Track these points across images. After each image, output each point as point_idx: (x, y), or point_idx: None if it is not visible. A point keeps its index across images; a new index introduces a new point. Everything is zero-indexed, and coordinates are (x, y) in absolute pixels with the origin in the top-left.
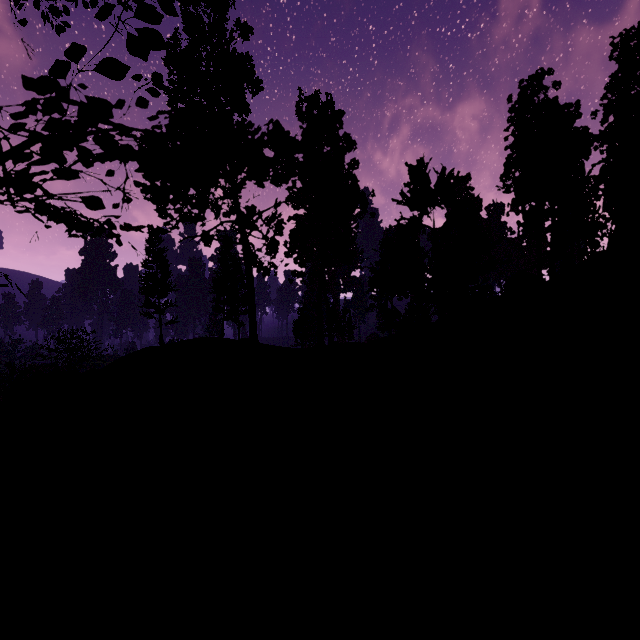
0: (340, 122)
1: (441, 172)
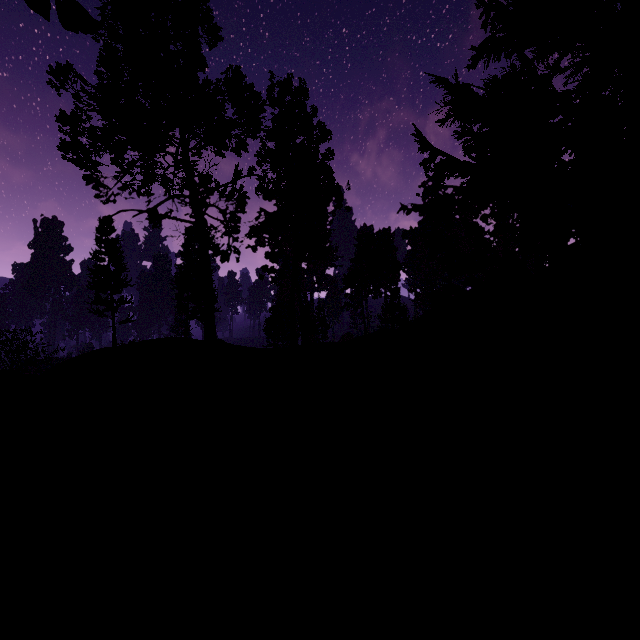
0: (314, 109)
1: None
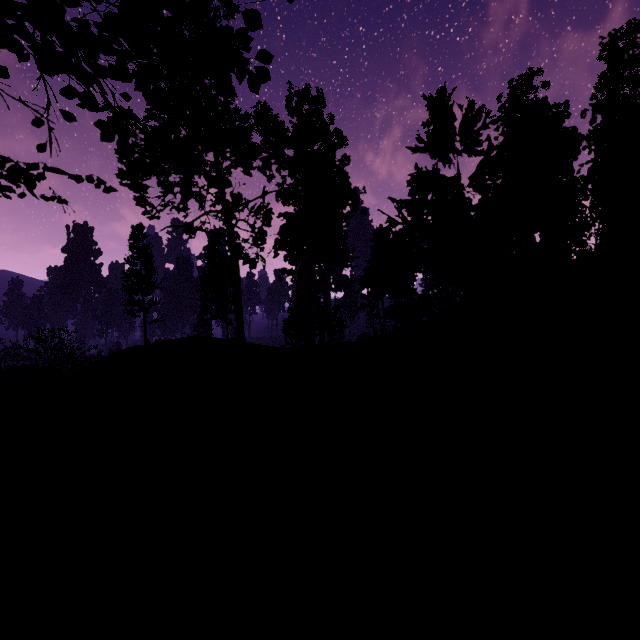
0: (331, 117)
1: (468, 107)
